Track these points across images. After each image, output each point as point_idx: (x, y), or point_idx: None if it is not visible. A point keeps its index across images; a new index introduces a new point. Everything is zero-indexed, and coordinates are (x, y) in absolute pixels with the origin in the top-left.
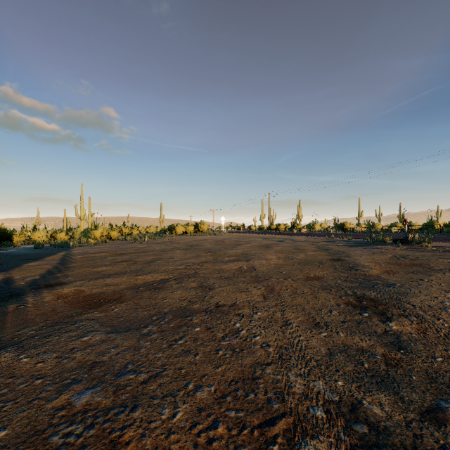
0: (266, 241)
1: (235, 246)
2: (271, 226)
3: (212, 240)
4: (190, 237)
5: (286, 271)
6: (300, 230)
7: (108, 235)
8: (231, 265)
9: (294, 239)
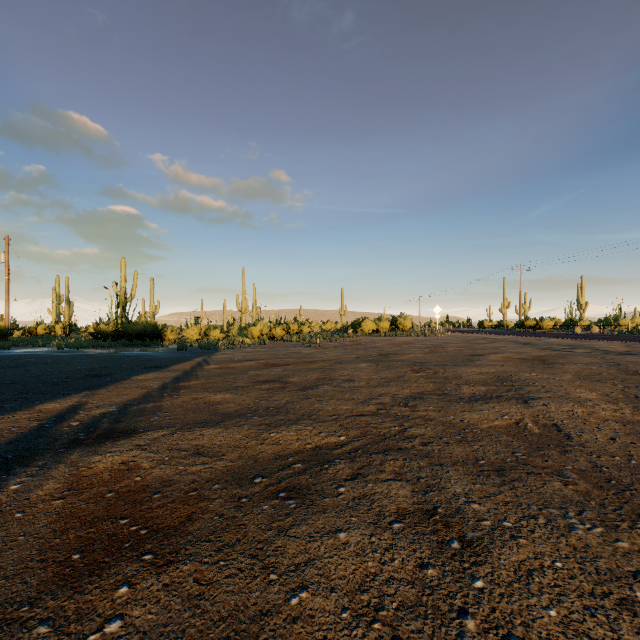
0: (531, 350)
1: (470, 358)
2: (524, 322)
3: (422, 345)
4: (383, 338)
5: None
6: (589, 330)
7: (269, 334)
8: (489, 413)
9: (596, 347)
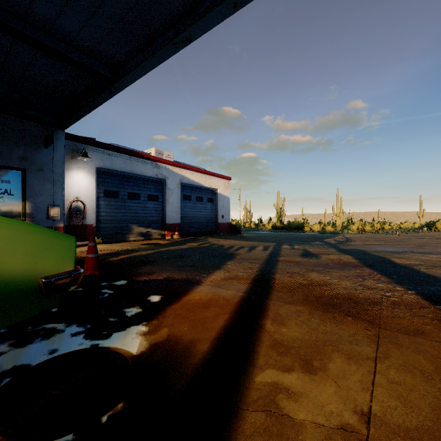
0: None
1: None
2: None
3: None
4: None
5: None
6: None
7: (362, 229)
8: None
9: None
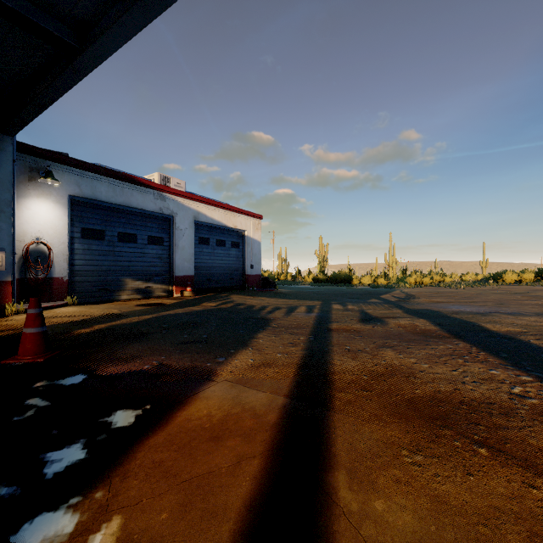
0: None
1: None
2: None
3: None
4: (523, 287)
5: None
6: None
7: (421, 282)
8: (535, 301)
9: None
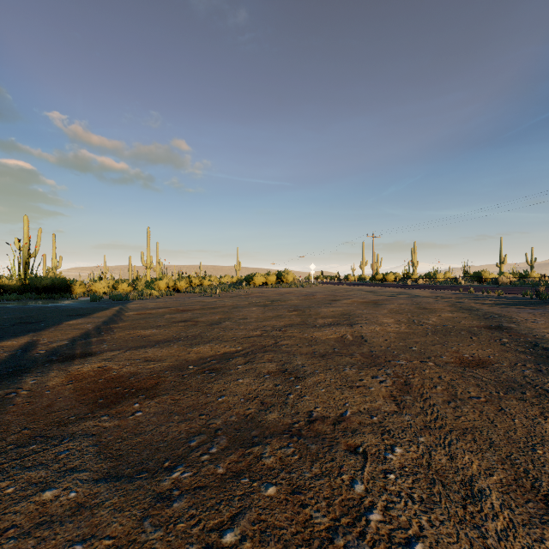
0: (372, 296)
1: (330, 302)
2: (375, 276)
3: (299, 294)
4: (271, 289)
5: (418, 346)
6: (416, 282)
7: (174, 287)
8: (328, 332)
9: (412, 293)
